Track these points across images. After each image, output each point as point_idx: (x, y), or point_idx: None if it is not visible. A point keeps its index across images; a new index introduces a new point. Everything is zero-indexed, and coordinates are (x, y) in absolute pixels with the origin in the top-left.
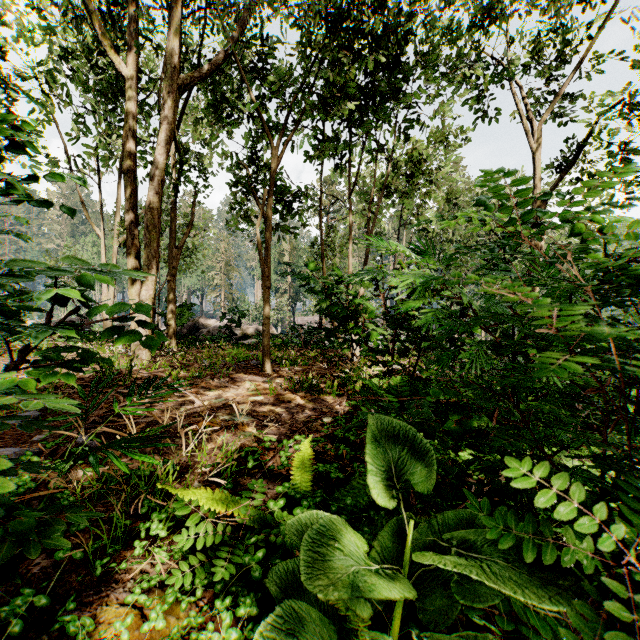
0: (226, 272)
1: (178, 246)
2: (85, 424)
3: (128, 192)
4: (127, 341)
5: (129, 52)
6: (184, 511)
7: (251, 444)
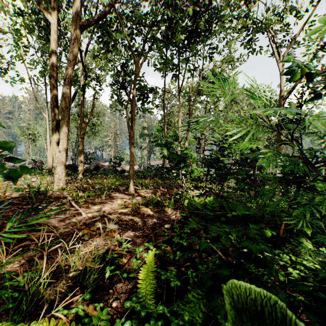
0: (114, 138)
1: (85, 122)
2: None
3: (52, 88)
4: None
5: (53, 8)
6: None
7: (114, 248)
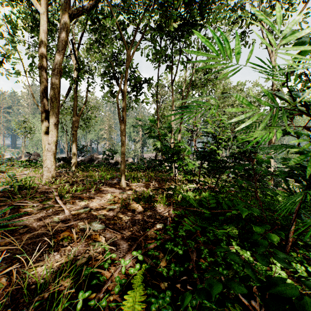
0: (109, 131)
1: (78, 115)
2: None
3: (41, 79)
4: None
5: None
6: None
7: (97, 257)
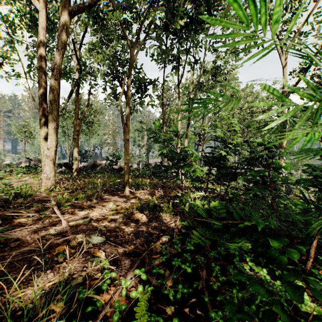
0: (113, 136)
1: (80, 118)
2: None
3: (40, 80)
4: None
5: None
6: None
7: (95, 275)
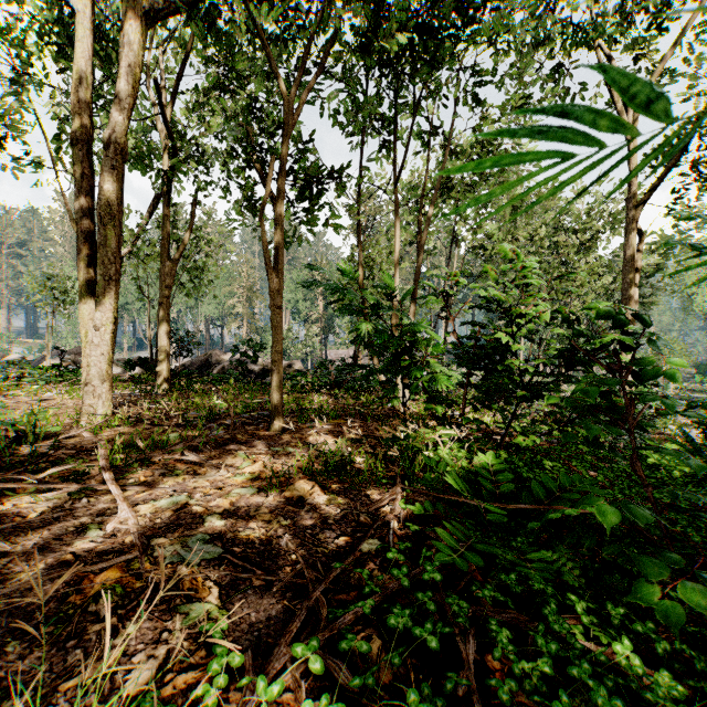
0: (249, 299)
1: (173, 259)
2: None
3: (79, 171)
4: None
5: None
6: None
7: (190, 655)
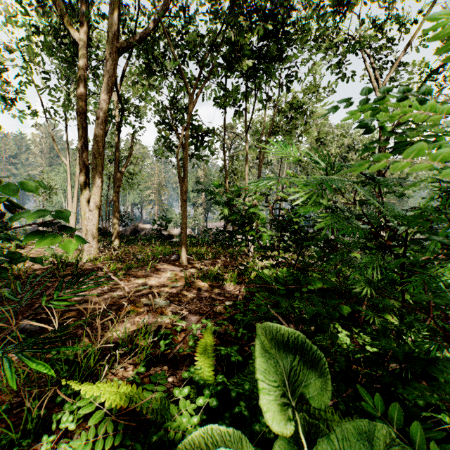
0: (158, 191)
1: (121, 171)
2: (30, 310)
3: (80, 129)
4: (47, 243)
5: (81, 24)
6: (89, 409)
7: (166, 326)
